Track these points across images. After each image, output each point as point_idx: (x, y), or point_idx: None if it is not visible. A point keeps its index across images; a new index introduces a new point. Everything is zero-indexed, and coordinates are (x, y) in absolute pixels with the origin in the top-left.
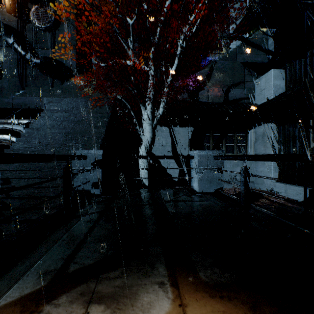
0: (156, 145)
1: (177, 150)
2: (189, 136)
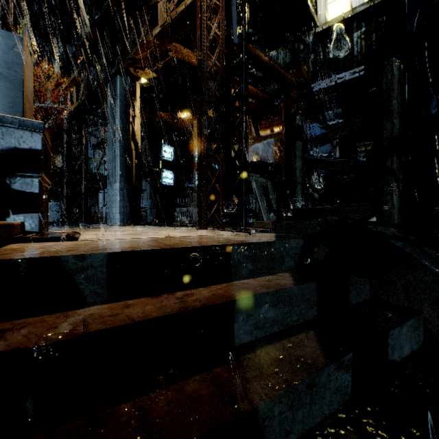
0: None
1: None
2: None
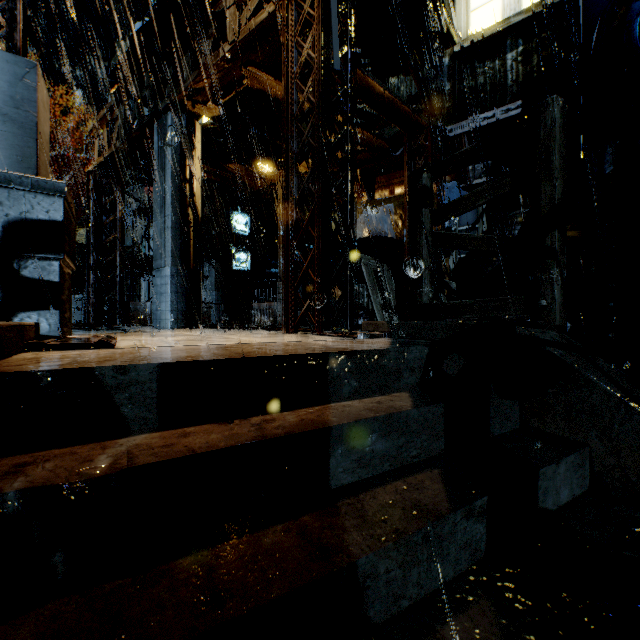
0: None
1: None
2: None
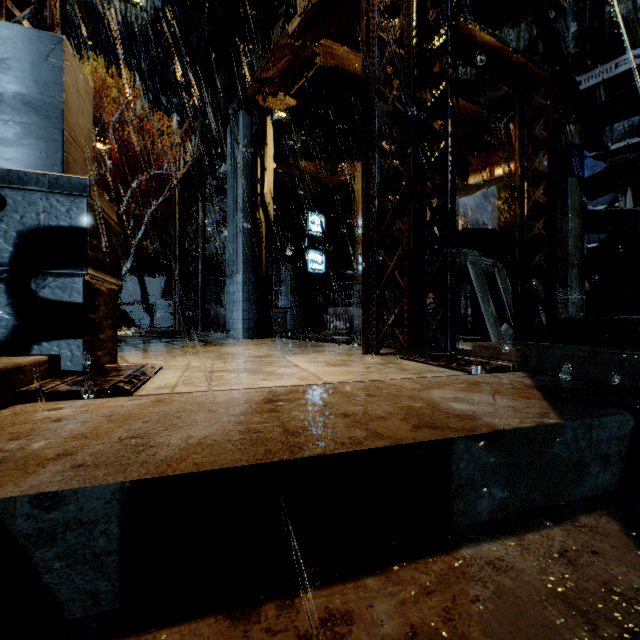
0: (123, 296)
1: (149, 302)
2: (162, 287)
